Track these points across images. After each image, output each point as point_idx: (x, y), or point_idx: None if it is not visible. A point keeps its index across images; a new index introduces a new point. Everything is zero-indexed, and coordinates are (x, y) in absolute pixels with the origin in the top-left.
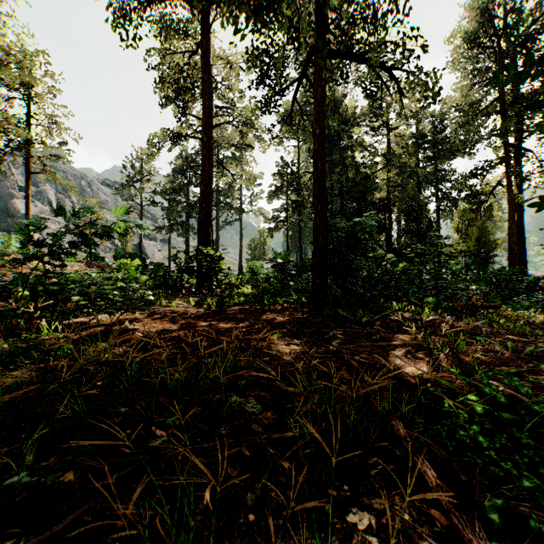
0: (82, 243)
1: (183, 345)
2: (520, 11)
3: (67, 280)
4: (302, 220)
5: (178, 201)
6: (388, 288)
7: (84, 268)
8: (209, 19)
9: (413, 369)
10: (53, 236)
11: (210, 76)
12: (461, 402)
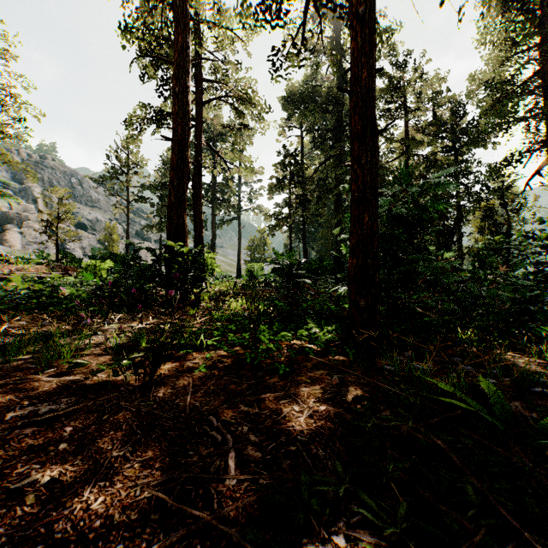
0: None
1: None
2: None
3: None
4: (306, 217)
5: None
6: (508, 317)
7: (44, 271)
8: None
9: None
10: None
11: (185, 0)
12: None
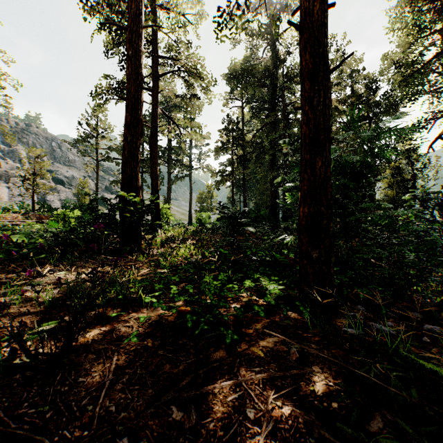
0: None
1: None
2: None
3: None
4: (246, 174)
5: None
6: None
7: (20, 219)
8: None
9: None
10: None
11: None
12: None
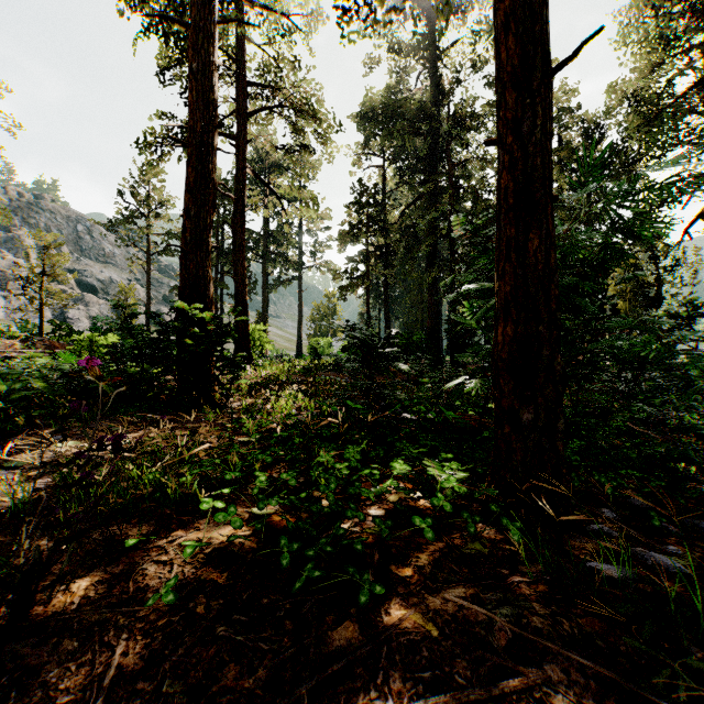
0: None
1: None
2: None
3: None
4: (390, 275)
5: None
6: None
7: (18, 348)
8: None
9: None
10: None
11: None
12: None
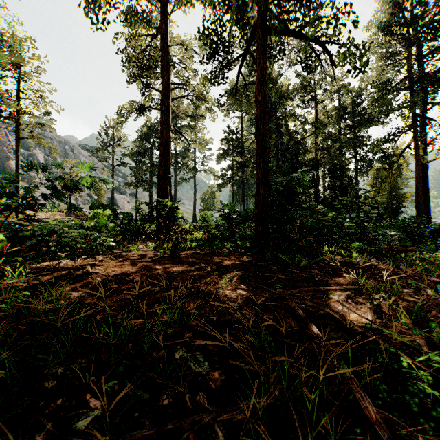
0: (53, 195)
1: (129, 296)
2: (426, 4)
3: (41, 228)
4: (245, 177)
5: (143, 162)
6: (321, 235)
7: (64, 217)
8: (167, 7)
9: (356, 315)
10: (26, 189)
11: (168, 55)
12: (421, 361)
